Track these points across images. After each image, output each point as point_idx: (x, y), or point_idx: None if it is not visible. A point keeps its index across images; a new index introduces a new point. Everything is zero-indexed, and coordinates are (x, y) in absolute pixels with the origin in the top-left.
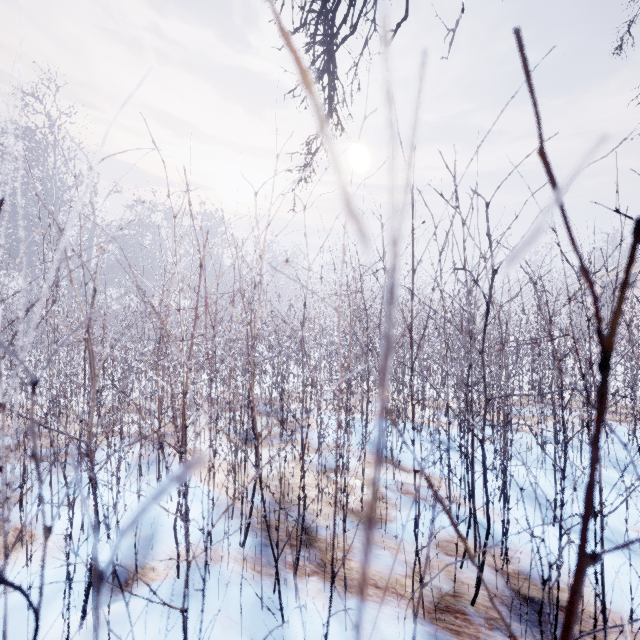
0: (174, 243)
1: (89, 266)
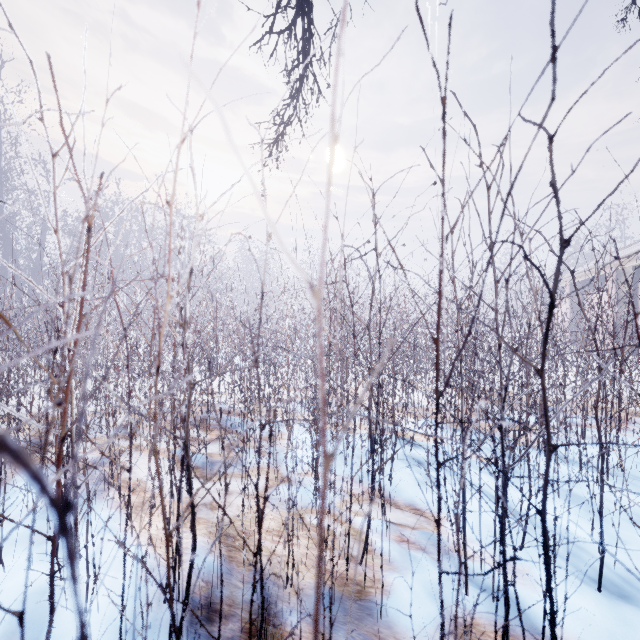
0: (54, 198)
1: (41, 261)
